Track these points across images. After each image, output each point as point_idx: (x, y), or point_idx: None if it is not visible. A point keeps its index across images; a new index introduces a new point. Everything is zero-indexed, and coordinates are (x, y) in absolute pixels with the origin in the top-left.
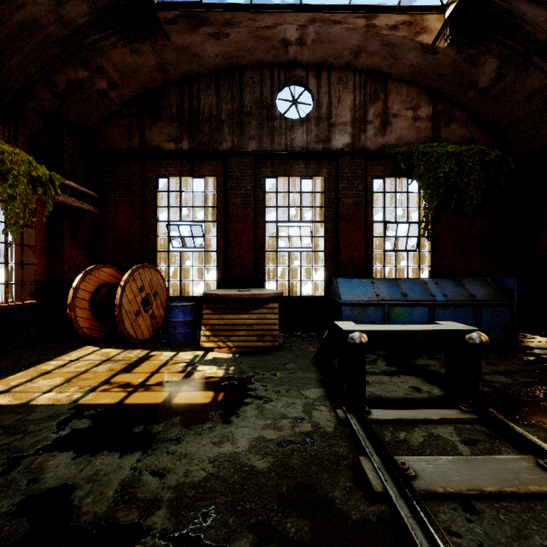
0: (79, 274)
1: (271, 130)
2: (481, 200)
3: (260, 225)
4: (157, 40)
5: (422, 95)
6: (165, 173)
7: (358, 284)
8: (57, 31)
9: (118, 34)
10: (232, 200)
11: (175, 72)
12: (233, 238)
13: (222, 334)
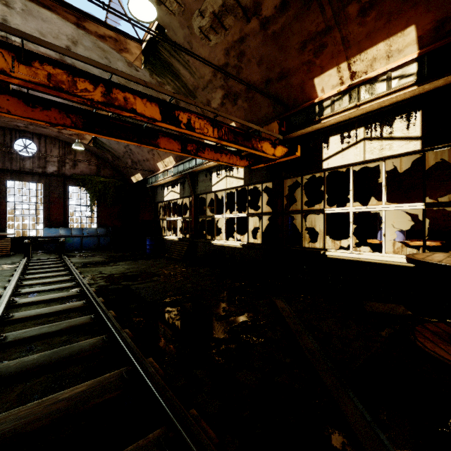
0: None
1: (11, 159)
2: (114, 199)
3: (3, 203)
4: None
5: (93, 156)
6: None
7: (53, 230)
8: None
9: None
10: None
11: None
12: None
13: None
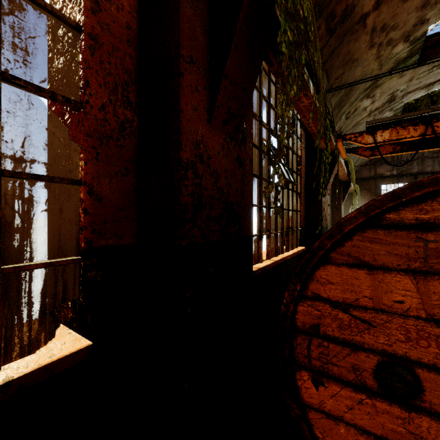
0: None
1: (439, 162)
2: None
3: None
4: None
5: None
6: (385, 183)
7: None
8: None
9: None
10: None
11: None
12: None
13: None
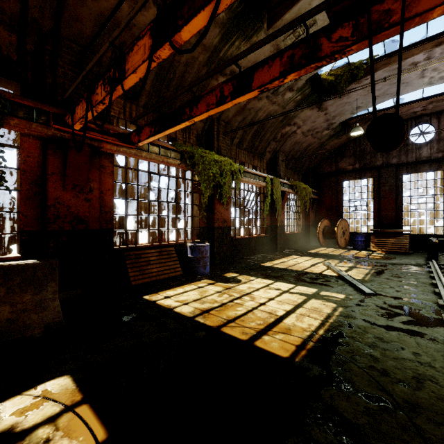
0: (319, 222)
1: (406, 151)
2: None
3: (399, 198)
4: (348, 132)
5: None
6: (347, 179)
7: None
8: (317, 146)
9: (335, 138)
10: (383, 188)
11: (353, 137)
12: (383, 206)
13: (380, 246)
